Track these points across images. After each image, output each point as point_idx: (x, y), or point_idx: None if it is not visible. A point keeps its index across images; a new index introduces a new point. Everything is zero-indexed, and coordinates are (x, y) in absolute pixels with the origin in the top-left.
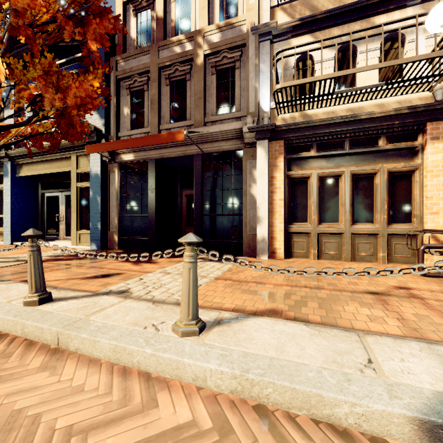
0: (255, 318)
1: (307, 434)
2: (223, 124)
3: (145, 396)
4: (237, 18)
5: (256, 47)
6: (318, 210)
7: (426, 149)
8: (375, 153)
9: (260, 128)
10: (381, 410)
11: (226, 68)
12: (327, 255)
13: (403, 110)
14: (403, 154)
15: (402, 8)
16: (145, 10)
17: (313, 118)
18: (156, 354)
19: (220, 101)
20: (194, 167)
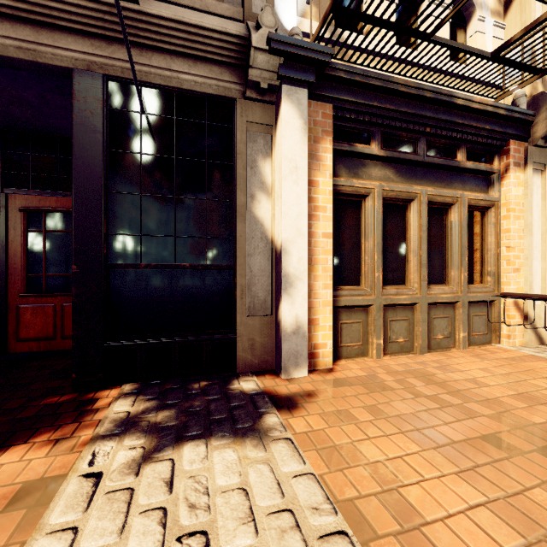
0: None
1: None
2: (185, 9)
3: None
4: None
5: None
6: (382, 260)
7: (507, 177)
8: (452, 171)
9: (300, 49)
10: None
11: None
12: (395, 344)
13: (500, 109)
14: (480, 181)
15: None
16: None
17: None
18: None
19: None
20: (75, 109)
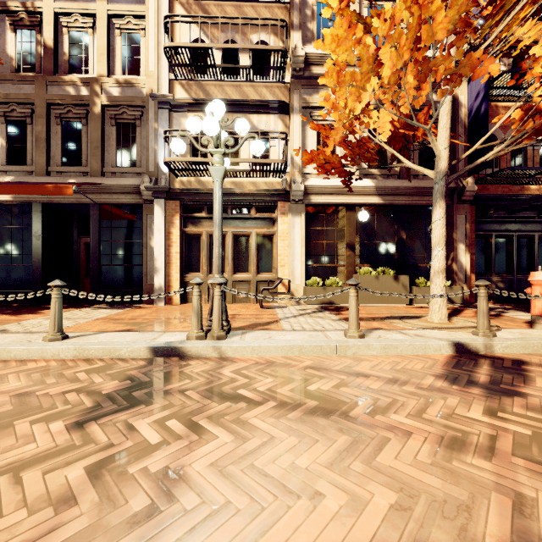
0: (109, 332)
1: (105, 361)
2: (123, 179)
3: (19, 364)
4: (137, 79)
5: (155, 112)
6: (209, 262)
7: (278, 220)
8: (249, 219)
9: (156, 189)
10: (138, 347)
11: (127, 123)
12: None
13: (262, 191)
14: (267, 222)
15: (268, 114)
16: (28, 29)
17: (206, 185)
18: (28, 348)
19: (120, 153)
20: (91, 216)
